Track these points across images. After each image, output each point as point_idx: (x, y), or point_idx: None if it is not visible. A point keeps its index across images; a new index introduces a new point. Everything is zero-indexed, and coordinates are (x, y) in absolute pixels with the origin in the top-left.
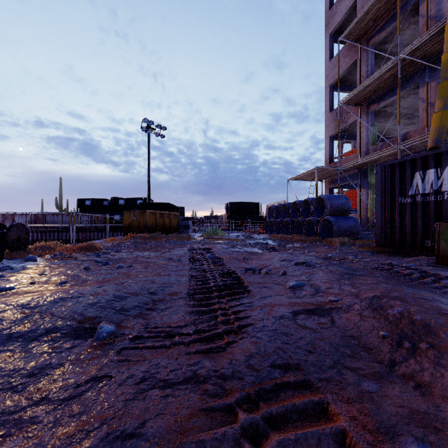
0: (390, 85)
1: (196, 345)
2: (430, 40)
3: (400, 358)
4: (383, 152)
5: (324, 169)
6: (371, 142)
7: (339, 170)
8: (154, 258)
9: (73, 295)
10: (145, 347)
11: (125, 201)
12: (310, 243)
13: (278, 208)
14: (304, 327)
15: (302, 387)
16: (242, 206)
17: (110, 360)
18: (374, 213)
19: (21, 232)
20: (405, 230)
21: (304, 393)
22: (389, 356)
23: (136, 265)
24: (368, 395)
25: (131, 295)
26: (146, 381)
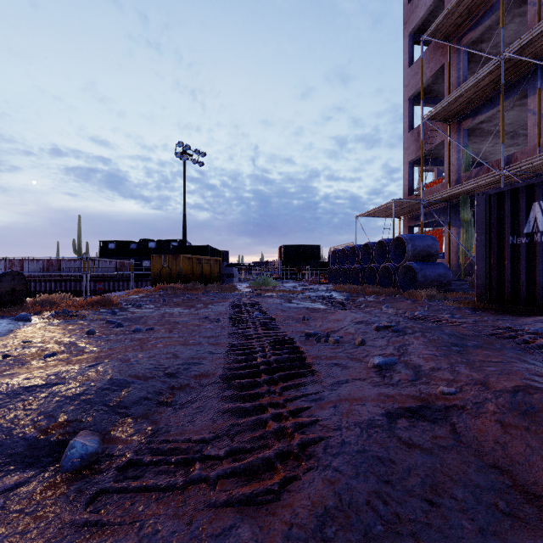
0: (488, 94)
1: (228, 484)
2: None
3: None
4: (480, 180)
5: (403, 203)
6: (463, 168)
7: (422, 203)
8: (185, 317)
9: (48, 380)
10: (140, 488)
11: (156, 243)
12: (387, 297)
13: (344, 251)
14: (410, 445)
15: None
16: (299, 250)
17: (72, 520)
18: (467, 258)
19: (16, 282)
20: (518, 280)
21: None
22: None
23: (159, 327)
24: None
25: (137, 378)
26: None
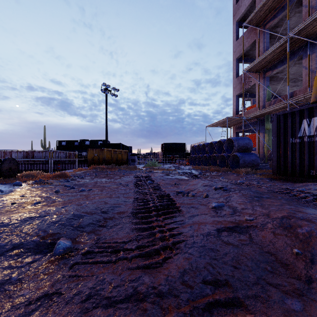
0: (281, 57)
1: (137, 260)
2: (312, 23)
3: (316, 275)
4: (276, 106)
5: (232, 119)
6: (267, 99)
7: (243, 119)
8: (108, 183)
9: (41, 214)
10: (94, 262)
11: (90, 142)
12: (223, 172)
13: (199, 147)
14: (227, 243)
15: (232, 305)
16: (173, 146)
17: (63, 275)
18: (269, 151)
19: (12, 164)
20: (295, 163)
21: (235, 313)
22: (305, 273)
23: (95, 189)
24: (294, 315)
25: (87, 214)
26: (91, 298)
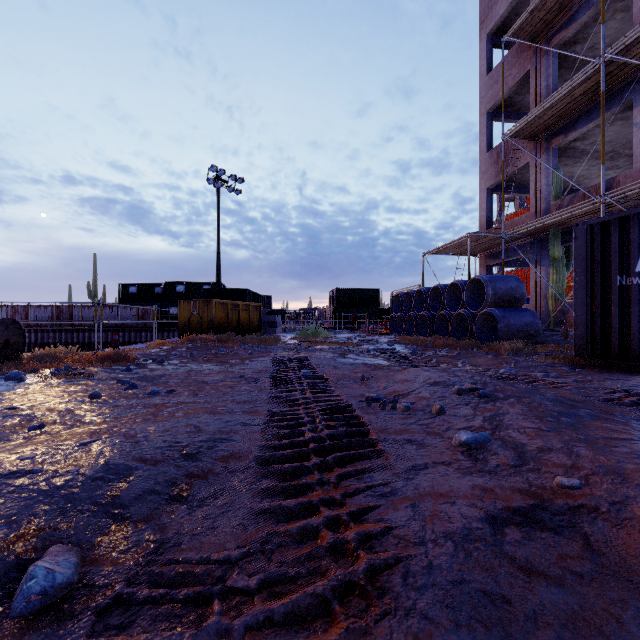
0: (584, 105)
1: (261, 639)
2: None
3: None
4: (575, 209)
5: (480, 237)
6: (553, 195)
7: (503, 238)
8: (216, 375)
9: (20, 466)
10: None
11: (186, 287)
12: (462, 350)
13: (409, 296)
14: (529, 571)
15: None
16: (354, 295)
17: None
18: (558, 304)
19: (11, 332)
20: (629, 330)
21: None
22: None
23: (182, 389)
24: None
25: (144, 462)
26: None
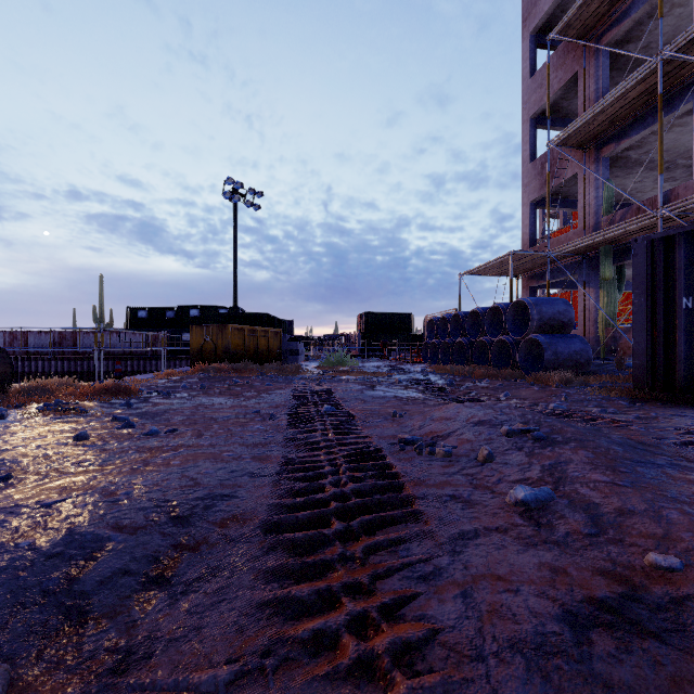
0: (639, 110)
1: None
2: None
3: None
4: (629, 224)
5: (523, 256)
6: (604, 209)
7: (549, 257)
8: (227, 411)
9: None
10: None
11: (200, 311)
12: (505, 381)
13: (445, 321)
14: None
15: None
16: (384, 319)
17: None
18: (609, 330)
19: None
20: None
21: None
22: None
23: (186, 428)
24: None
25: (119, 530)
26: None
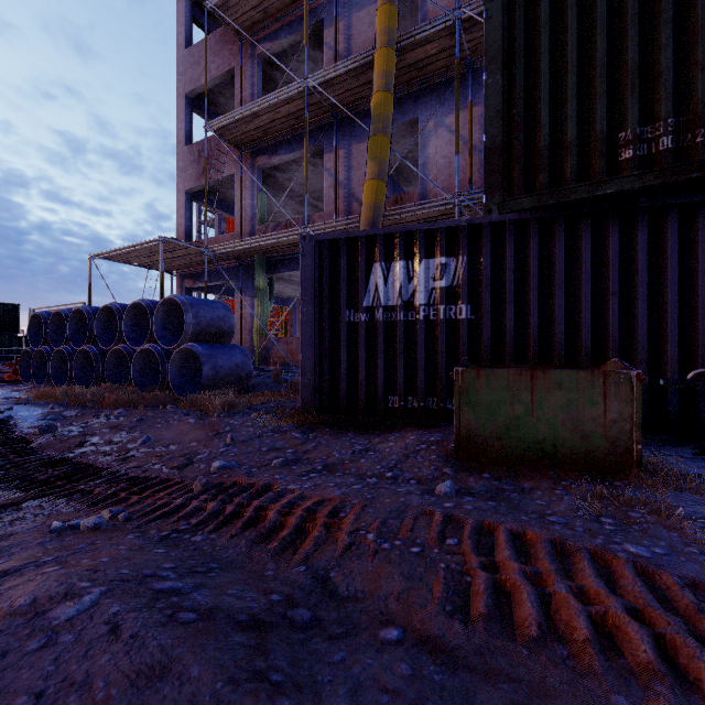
0: (287, 132)
1: None
2: (345, 80)
3: None
4: (282, 236)
5: (178, 247)
6: (259, 218)
7: (207, 254)
8: None
9: None
10: None
11: None
12: (149, 411)
13: (61, 318)
14: None
15: None
16: None
17: None
18: (263, 339)
19: None
20: (357, 377)
21: None
22: None
23: None
24: None
25: None
26: None
